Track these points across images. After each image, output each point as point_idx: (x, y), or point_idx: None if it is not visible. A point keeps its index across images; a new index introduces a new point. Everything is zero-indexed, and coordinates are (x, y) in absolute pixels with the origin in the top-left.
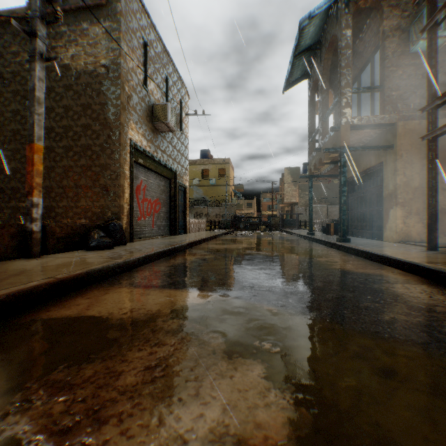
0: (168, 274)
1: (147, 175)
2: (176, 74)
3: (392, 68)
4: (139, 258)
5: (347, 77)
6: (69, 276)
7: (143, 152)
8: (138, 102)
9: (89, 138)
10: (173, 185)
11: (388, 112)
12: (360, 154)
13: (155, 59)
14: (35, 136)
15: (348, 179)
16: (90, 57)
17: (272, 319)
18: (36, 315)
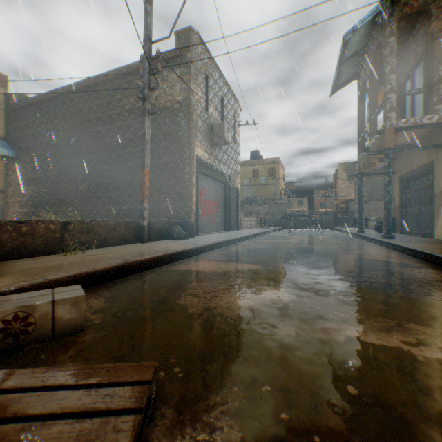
0: (230, 256)
1: (207, 182)
2: (230, 92)
3: (441, 68)
4: (209, 245)
5: (391, 83)
6: (175, 251)
7: (205, 164)
8: (201, 125)
9: (168, 157)
10: (227, 188)
11: (436, 112)
12: (412, 151)
13: (214, 86)
14: (145, 164)
15: (401, 176)
16: (169, 96)
17: (296, 277)
18: (167, 268)
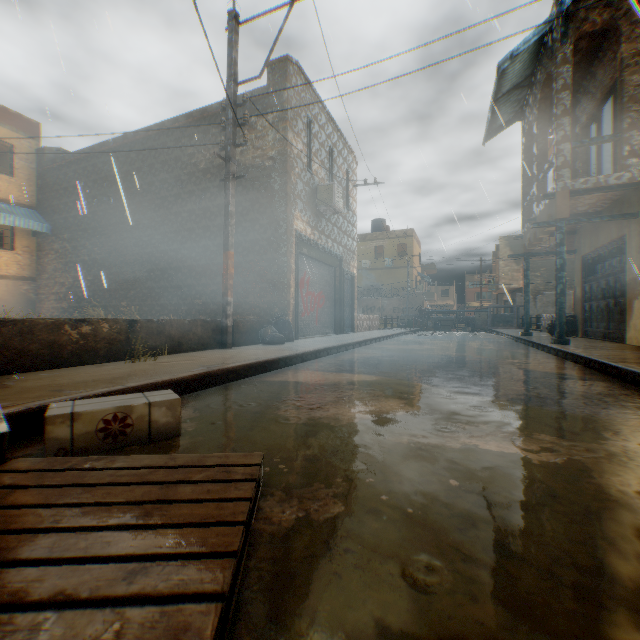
0: (340, 365)
1: (310, 266)
2: (342, 140)
3: (634, 108)
4: (313, 352)
5: (564, 128)
6: (269, 359)
7: (308, 241)
8: (302, 188)
9: (257, 233)
10: (338, 274)
11: (628, 168)
12: (598, 222)
13: (319, 133)
14: (229, 245)
15: (583, 257)
16: (258, 150)
17: (422, 389)
18: (260, 379)
